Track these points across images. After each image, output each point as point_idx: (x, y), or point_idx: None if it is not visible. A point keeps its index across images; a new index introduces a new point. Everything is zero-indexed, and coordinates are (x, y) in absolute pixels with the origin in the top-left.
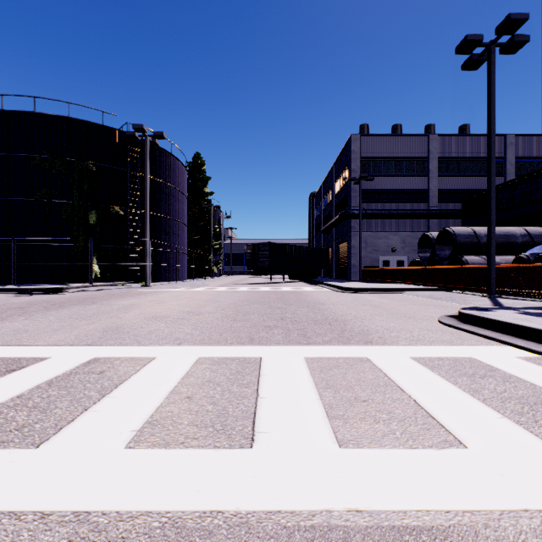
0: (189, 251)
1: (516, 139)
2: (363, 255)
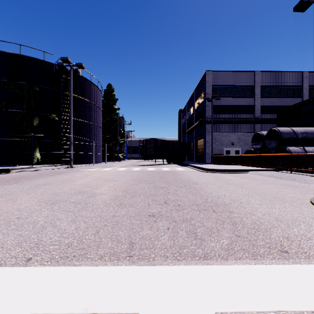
0: (104, 145)
1: (309, 74)
2: (213, 147)
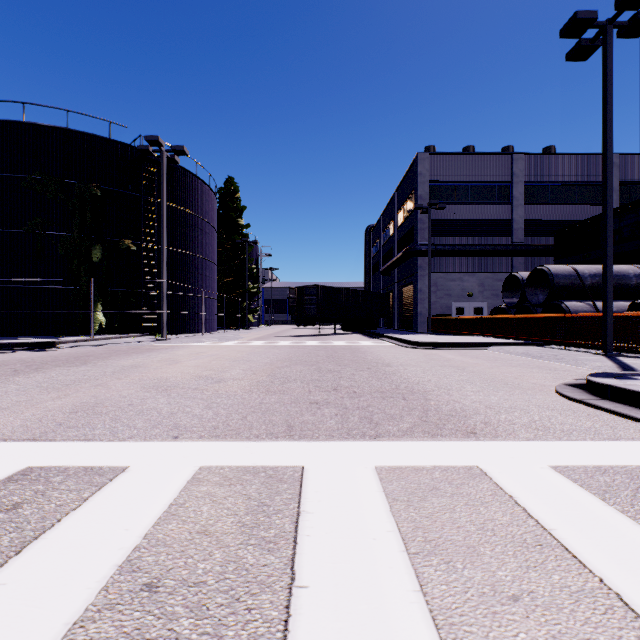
0: (220, 297)
1: (619, 159)
2: (433, 301)
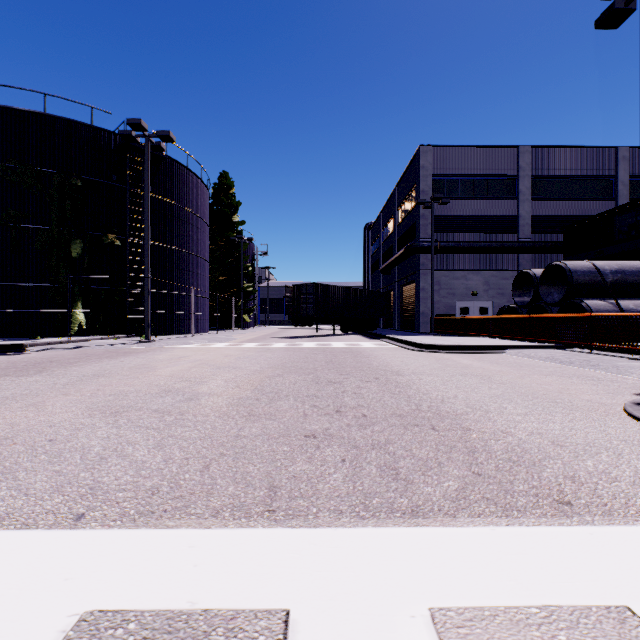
0: (213, 296)
1: (629, 152)
2: (436, 300)
